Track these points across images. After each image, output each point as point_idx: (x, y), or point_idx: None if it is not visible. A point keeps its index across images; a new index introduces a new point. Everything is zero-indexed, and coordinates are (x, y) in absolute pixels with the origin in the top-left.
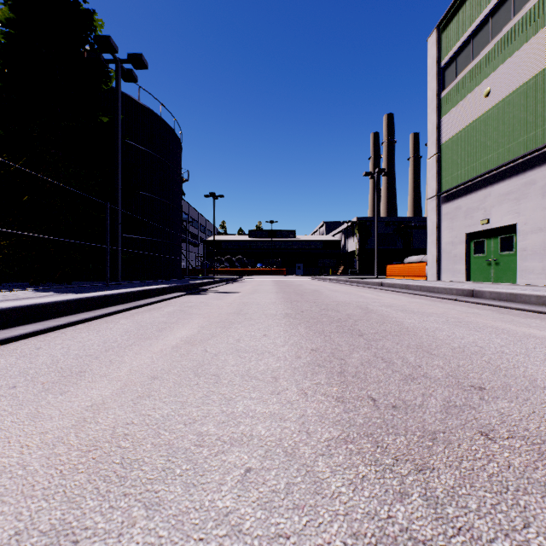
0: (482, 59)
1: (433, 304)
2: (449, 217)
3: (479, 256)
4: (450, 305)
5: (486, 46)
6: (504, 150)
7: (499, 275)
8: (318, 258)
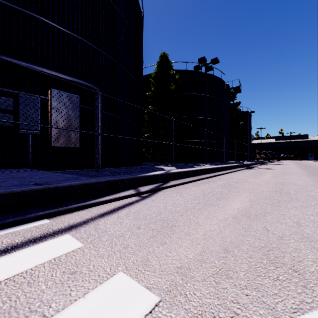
0: None
1: None
2: None
3: None
4: None
5: None
6: None
7: None
8: None
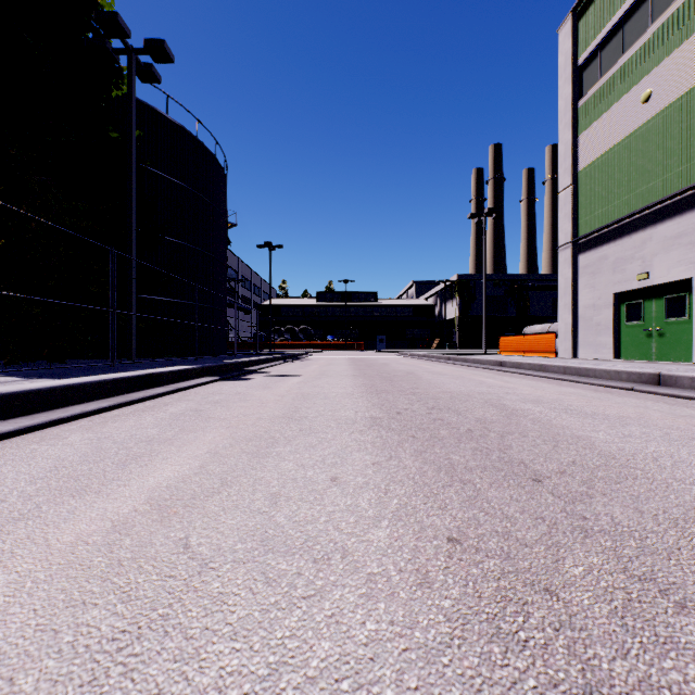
0: (639, 50)
1: (603, 397)
2: (589, 272)
3: (634, 324)
4: (633, 400)
5: (645, 32)
6: (673, 175)
7: (664, 351)
8: (406, 329)
